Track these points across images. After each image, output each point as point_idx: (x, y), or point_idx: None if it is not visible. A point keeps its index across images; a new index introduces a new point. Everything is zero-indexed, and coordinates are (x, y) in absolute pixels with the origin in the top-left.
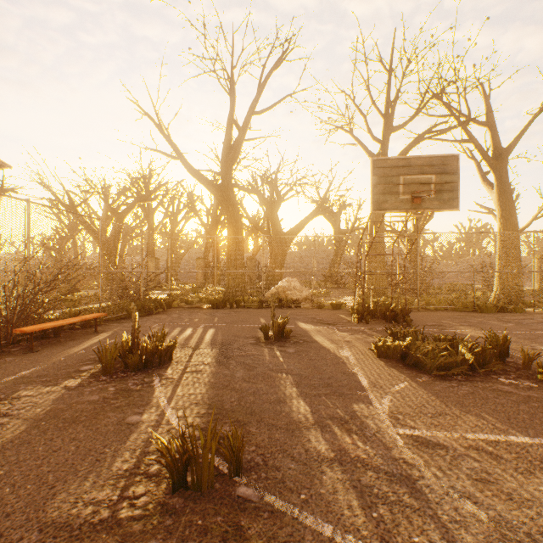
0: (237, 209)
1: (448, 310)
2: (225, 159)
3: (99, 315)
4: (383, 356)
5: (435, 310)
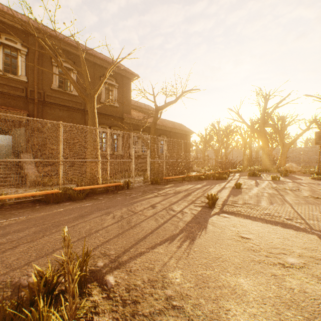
0: (266, 138)
1: None
2: (261, 121)
3: (236, 170)
4: (312, 178)
5: None
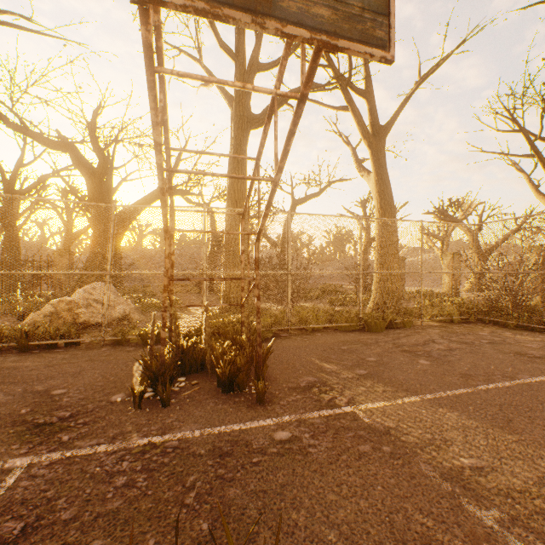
0: None
1: (329, 328)
2: None
3: None
4: None
5: (313, 332)
